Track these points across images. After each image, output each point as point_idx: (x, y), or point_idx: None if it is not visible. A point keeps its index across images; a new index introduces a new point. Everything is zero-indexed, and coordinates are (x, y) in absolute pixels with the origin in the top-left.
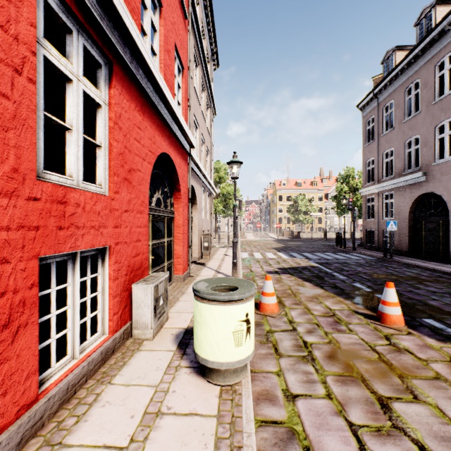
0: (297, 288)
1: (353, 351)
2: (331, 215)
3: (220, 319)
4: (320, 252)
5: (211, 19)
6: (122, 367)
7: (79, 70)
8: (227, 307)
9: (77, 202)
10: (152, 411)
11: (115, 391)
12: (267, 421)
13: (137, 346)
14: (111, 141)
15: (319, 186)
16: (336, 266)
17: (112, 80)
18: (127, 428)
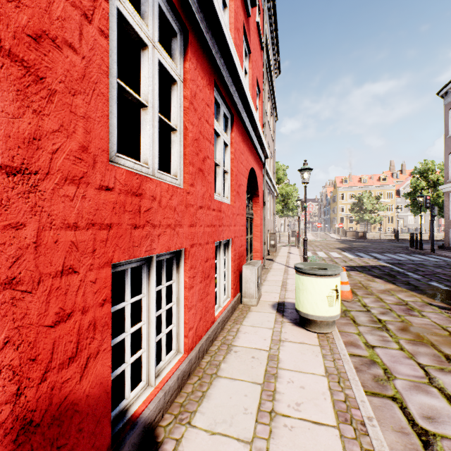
0: (367, 283)
1: (424, 328)
2: (404, 213)
3: (318, 287)
4: (390, 253)
5: (275, 33)
6: (244, 318)
7: (222, 127)
8: (322, 279)
9: (223, 210)
10: (276, 339)
11: (247, 328)
12: (354, 355)
13: (248, 308)
14: (232, 168)
15: (389, 181)
16: (410, 267)
17: (233, 127)
18: (265, 343)
